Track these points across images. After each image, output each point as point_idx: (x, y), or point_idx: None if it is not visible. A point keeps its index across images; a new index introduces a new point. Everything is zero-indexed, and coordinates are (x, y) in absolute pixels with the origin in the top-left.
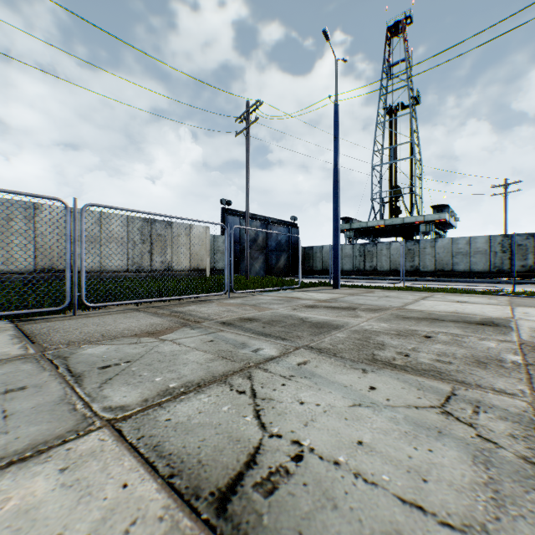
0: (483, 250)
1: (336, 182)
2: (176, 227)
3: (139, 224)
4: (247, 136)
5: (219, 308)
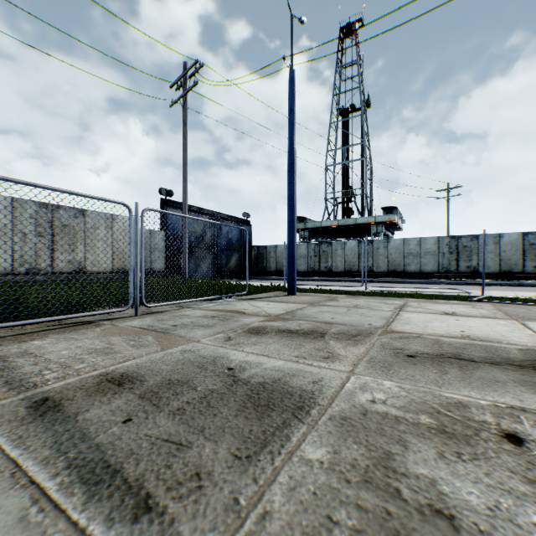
0: (433, 251)
1: (292, 165)
2: (93, 217)
3: (32, 210)
4: (185, 106)
5: (92, 343)
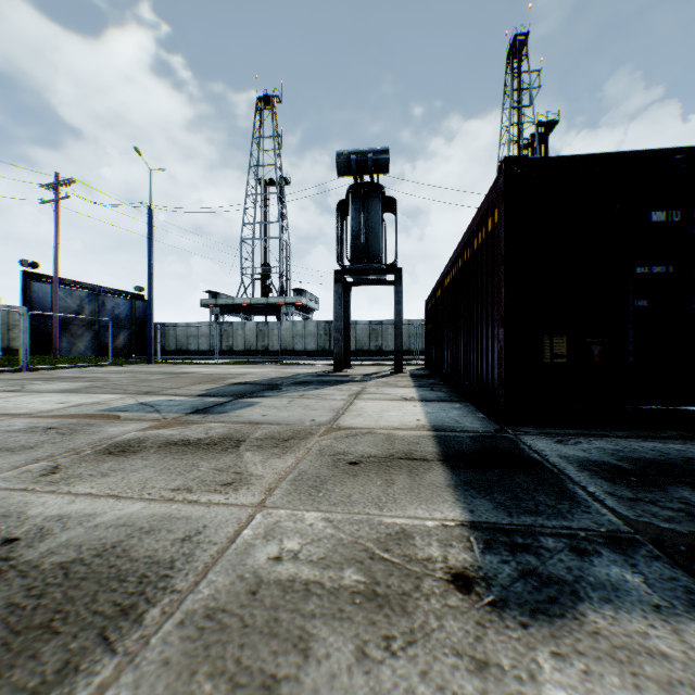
0: (314, 333)
1: (151, 275)
2: None
3: None
4: (58, 209)
5: (13, 376)
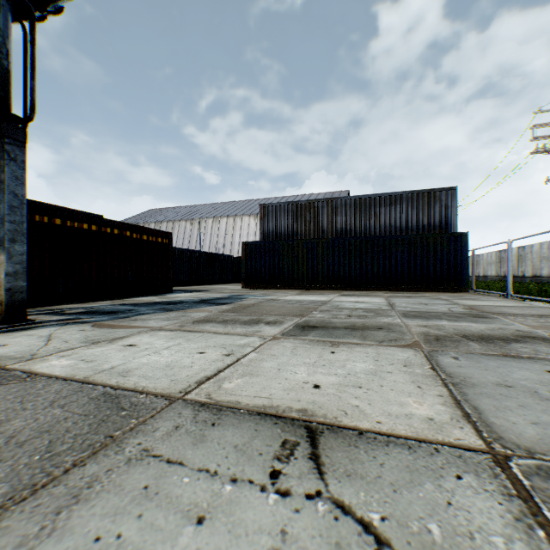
0: None
1: None
2: None
3: None
4: None
5: None
